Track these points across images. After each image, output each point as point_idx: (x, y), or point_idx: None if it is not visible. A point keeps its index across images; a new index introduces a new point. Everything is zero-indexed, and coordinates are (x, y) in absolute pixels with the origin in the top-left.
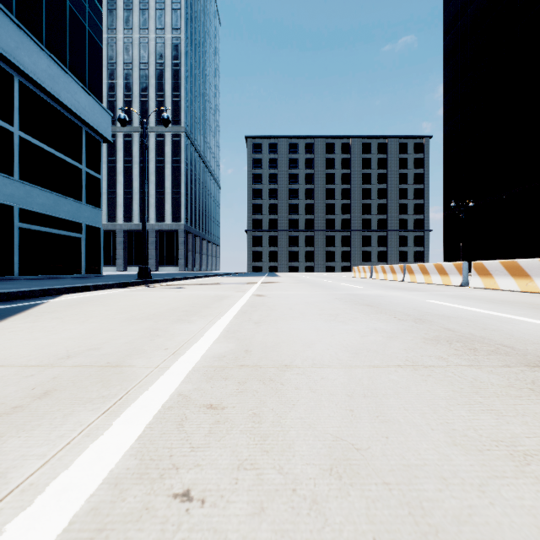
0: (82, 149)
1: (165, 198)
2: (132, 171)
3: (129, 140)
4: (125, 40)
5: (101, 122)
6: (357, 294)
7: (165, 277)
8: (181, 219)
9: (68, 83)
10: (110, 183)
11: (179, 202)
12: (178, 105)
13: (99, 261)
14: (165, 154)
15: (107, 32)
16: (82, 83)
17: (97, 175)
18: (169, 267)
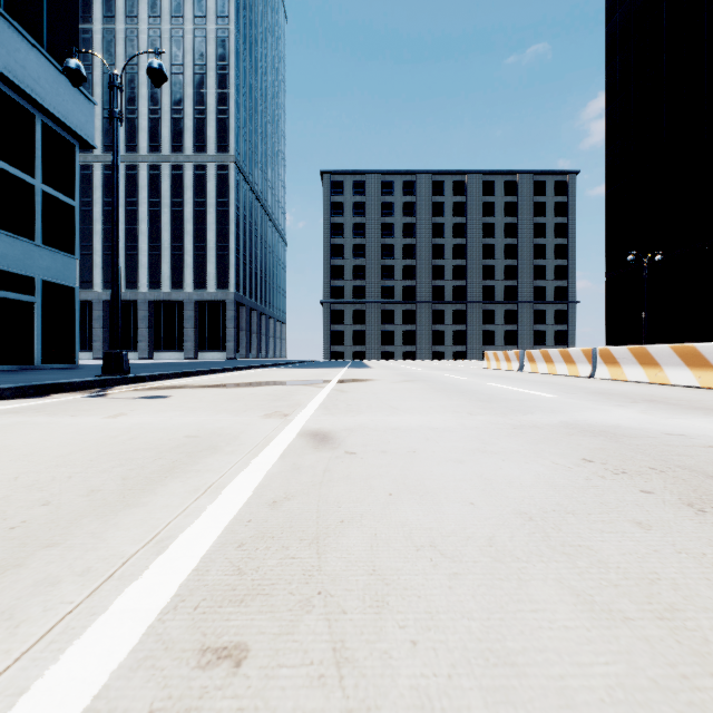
0: (34, 152)
1: (207, 256)
2: (160, 218)
3: (156, 173)
4: (150, 33)
5: (73, 111)
6: (600, 427)
7: (177, 369)
8: (230, 285)
9: (0, 28)
10: (130, 234)
11: (226, 262)
12: (225, 125)
13: (72, 342)
14: (207, 194)
15: (125, 21)
16: (34, 38)
17: (67, 200)
18: (212, 352)
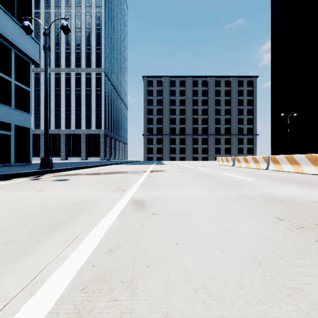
0: (11, 66)
1: (92, 114)
2: (70, 96)
3: (68, 77)
4: (66, 14)
5: (29, 47)
6: (280, 197)
7: (76, 165)
8: (102, 127)
9: None
10: (57, 104)
11: (100, 116)
12: (100, 55)
13: (28, 153)
14: (92, 86)
15: (55, 8)
16: (10, 13)
17: (26, 88)
18: (94, 157)
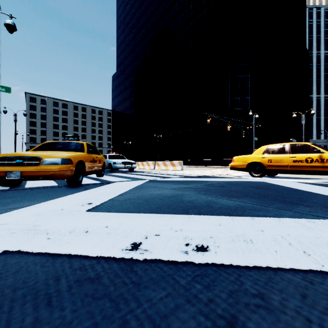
0: None
1: None
2: None
3: None
4: None
5: None
6: None
7: None
8: None
9: None
10: None
11: None
12: None
13: None
14: None
15: None
16: None
17: None
18: None
